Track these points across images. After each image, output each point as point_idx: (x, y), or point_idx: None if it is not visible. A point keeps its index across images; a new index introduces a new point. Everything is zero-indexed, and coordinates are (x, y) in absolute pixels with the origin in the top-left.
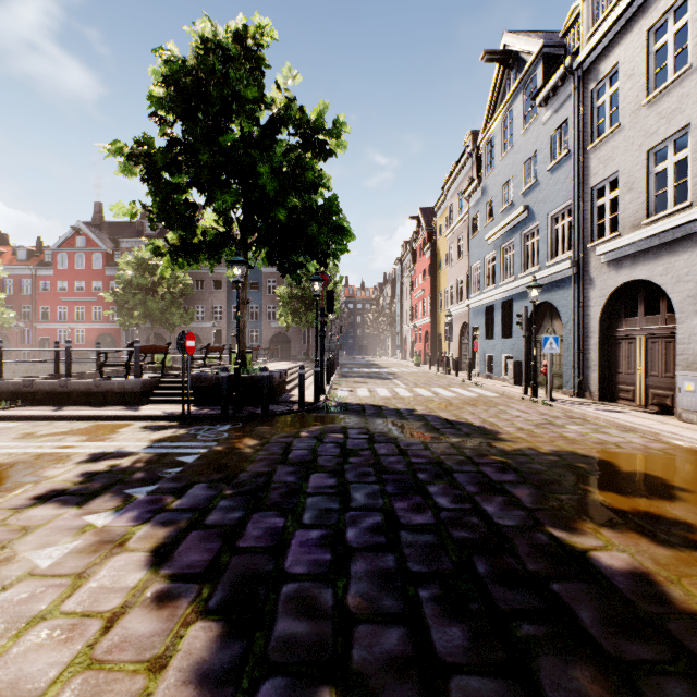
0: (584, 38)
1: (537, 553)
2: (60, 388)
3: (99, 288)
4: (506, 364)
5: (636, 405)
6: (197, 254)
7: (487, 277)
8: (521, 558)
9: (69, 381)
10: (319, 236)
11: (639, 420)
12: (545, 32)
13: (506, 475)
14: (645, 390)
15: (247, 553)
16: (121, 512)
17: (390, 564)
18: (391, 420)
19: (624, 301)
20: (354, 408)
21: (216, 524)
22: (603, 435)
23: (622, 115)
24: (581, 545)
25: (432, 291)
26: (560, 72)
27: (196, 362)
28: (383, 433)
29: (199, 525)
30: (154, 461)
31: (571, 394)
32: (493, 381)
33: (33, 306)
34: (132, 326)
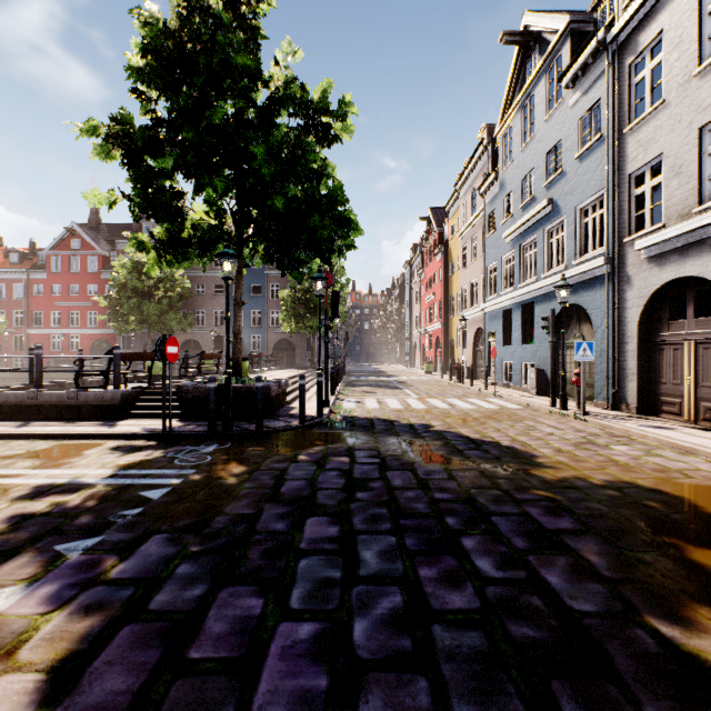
0: (619, 8)
1: (650, 675)
2: (29, 400)
3: (96, 292)
4: (527, 372)
5: (684, 420)
6: (187, 250)
7: (504, 278)
8: (627, 686)
9: (38, 393)
10: (322, 229)
11: (697, 440)
12: (569, 11)
13: (561, 519)
14: (695, 403)
15: (197, 675)
16: (35, 586)
17: (422, 702)
18: (405, 439)
19: (668, 301)
20: (362, 424)
21: (163, 610)
22: (660, 458)
23: (667, 90)
24: (710, 655)
25: (444, 295)
26: (591, 47)
27: (193, 369)
28: (397, 457)
29: (138, 612)
30: (110, 497)
31: (604, 407)
32: (513, 391)
33: (25, 311)
34: (127, 331)
